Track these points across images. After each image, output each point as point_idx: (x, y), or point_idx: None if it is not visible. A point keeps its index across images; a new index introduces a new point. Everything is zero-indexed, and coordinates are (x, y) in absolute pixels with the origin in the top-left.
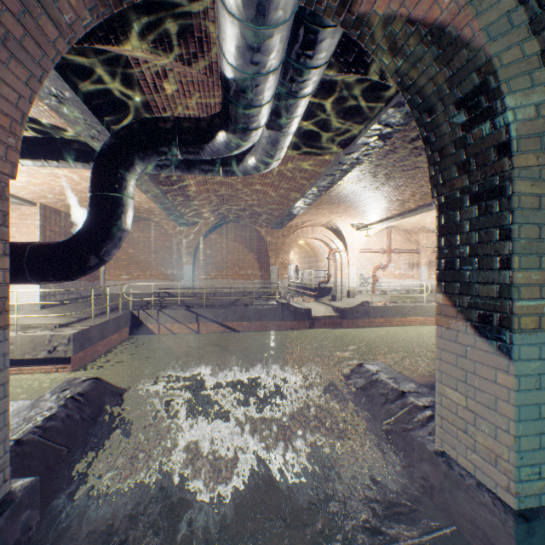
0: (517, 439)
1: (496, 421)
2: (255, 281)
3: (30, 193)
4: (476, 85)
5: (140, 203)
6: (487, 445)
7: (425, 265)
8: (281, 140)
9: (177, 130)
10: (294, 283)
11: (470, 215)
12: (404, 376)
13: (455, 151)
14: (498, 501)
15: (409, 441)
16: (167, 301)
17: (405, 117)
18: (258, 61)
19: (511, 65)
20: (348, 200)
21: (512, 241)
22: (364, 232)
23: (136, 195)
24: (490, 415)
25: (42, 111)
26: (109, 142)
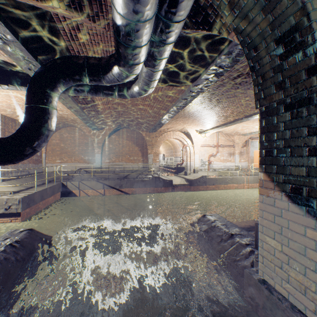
0: None
1: (306, 263)
2: (139, 163)
3: None
4: (292, 25)
5: (67, 115)
6: (298, 279)
7: (238, 154)
8: (154, 74)
9: (86, 65)
10: (162, 165)
11: (285, 118)
12: (232, 223)
13: (274, 74)
14: None
15: (238, 269)
16: (85, 176)
17: (232, 62)
18: (138, 10)
19: None
20: (194, 115)
21: None
22: (203, 135)
23: (64, 110)
24: (300, 258)
25: None
26: (39, 71)
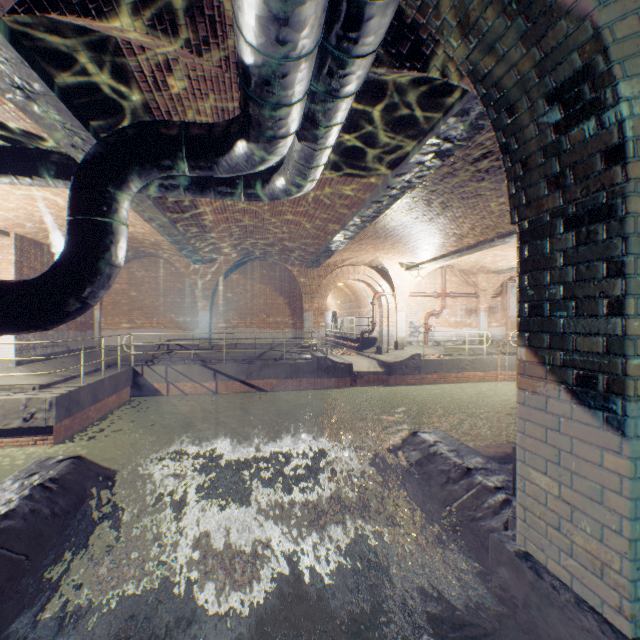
0: (633, 544)
1: (603, 517)
2: (285, 330)
3: (1, 220)
4: (577, 69)
5: (143, 235)
6: (589, 549)
7: (484, 311)
8: (317, 154)
9: (184, 138)
10: (332, 333)
11: (565, 244)
12: (469, 448)
13: (544, 160)
14: (607, 625)
15: (479, 534)
16: (178, 355)
17: (469, 130)
18: (286, 39)
19: (626, 40)
20: (397, 234)
21: (626, 278)
22: (415, 273)
23: (138, 224)
24: (593, 509)
25: (6, 111)
26: (94, 151)
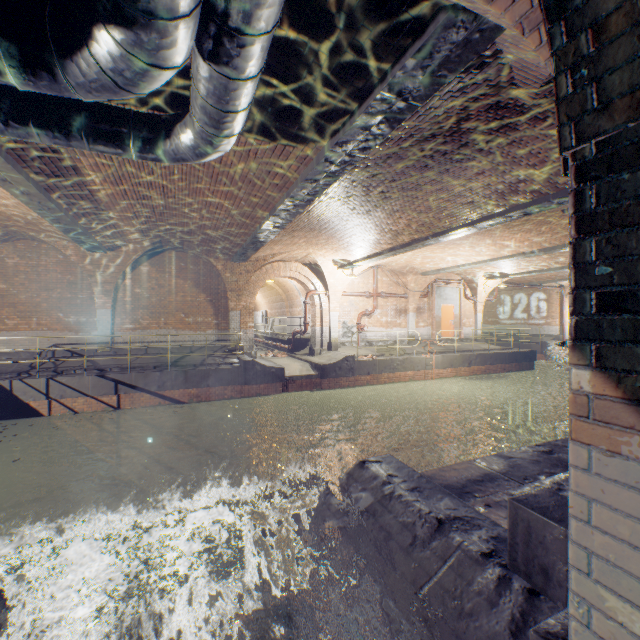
0: None
1: None
2: (208, 332)
3: None
4: None
5: (6, 208)
6: None
7: (413, 311)
8: (232, 86)
9: None
10: (262, 334)
11: None
12: (431, 483)
13: None
14: None
15: None
16: (67, 364)
17: (429, 83)
18: None
19: None
20: (332, 227)
21: None
22: (348, 271)
23: None
24: None
25: None
26: None
